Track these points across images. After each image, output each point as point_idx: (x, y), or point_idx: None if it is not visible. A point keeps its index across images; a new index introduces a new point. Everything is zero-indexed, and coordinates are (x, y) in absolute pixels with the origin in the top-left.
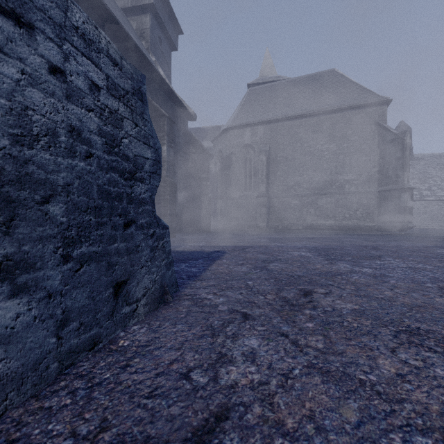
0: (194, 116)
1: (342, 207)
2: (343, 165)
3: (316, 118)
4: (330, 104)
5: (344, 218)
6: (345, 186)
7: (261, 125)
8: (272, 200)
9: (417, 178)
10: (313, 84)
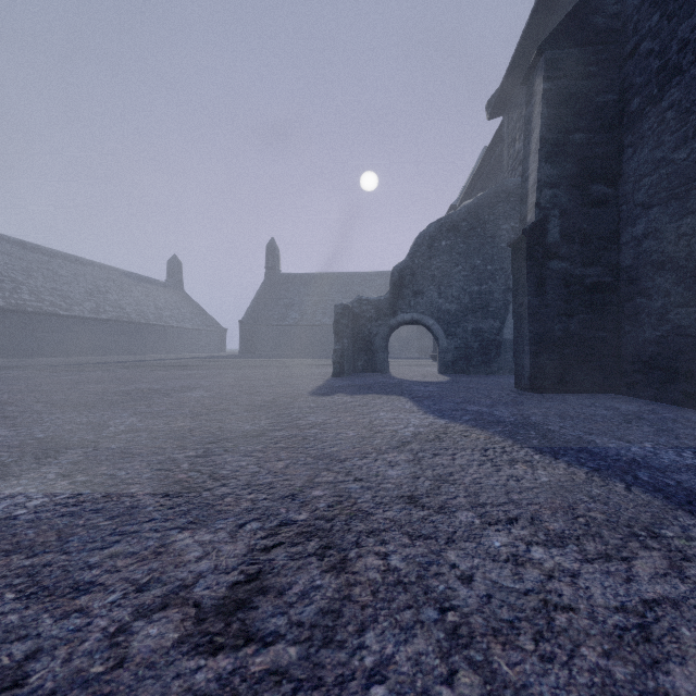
0: None
1: None
2: None
3: None
4: None
5: None
6: None
7: None
8: None
9: None
10: None
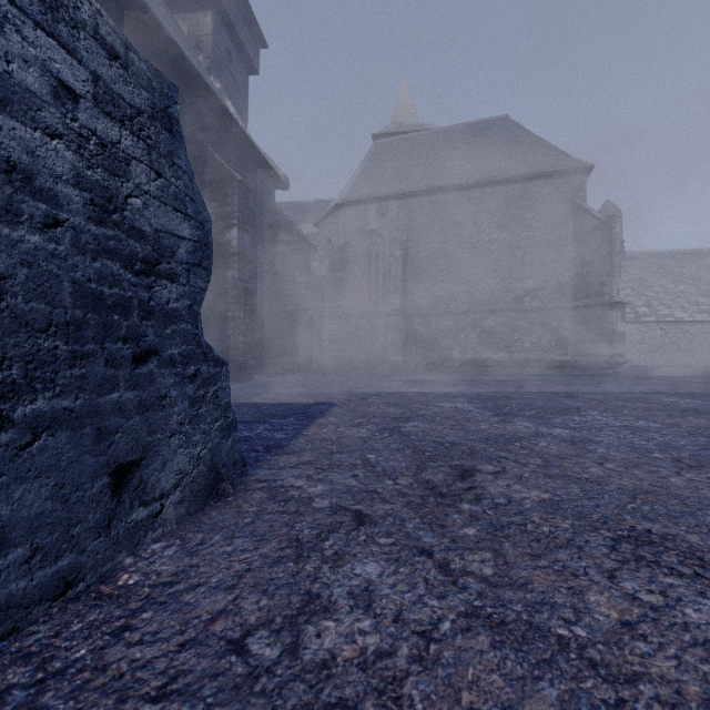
0: (286, 183)
1: (519, 332)
2: (520, 266)
3: (479, 191)
4: (501, 170)
5: (523, 349)
6: (525, 298)
7: (394, 201)
8: (411, 319)
9: (631, 288)
10: (476, 137)
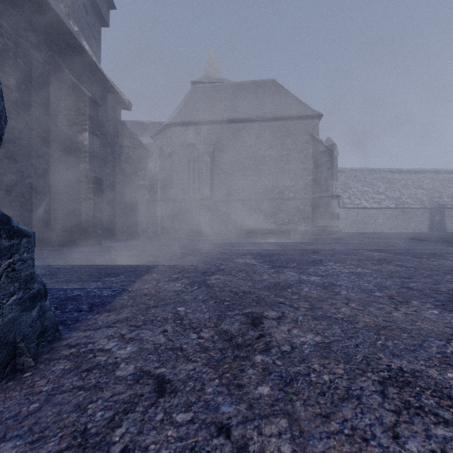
0: (129, 105)
1: (282, 212)
2: (282, 172)
3: (258, 124)
4: (271, 112)
5: (284, 223)
6: (285, 192)
7: (205, 125)
8: (216, 203)
9: (341, 188)
10: (256, 90)
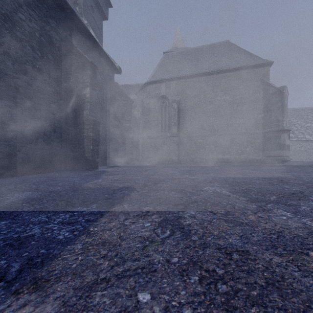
0: (119, 70)
1: (235, 145)
2: (236, 112)
3: (215, 75)
4: (226, 65)
5: (237, 153)
6: (238, 128)
7: (173, 81)
8: (182, 139)
9: None
10: (213, 51)
